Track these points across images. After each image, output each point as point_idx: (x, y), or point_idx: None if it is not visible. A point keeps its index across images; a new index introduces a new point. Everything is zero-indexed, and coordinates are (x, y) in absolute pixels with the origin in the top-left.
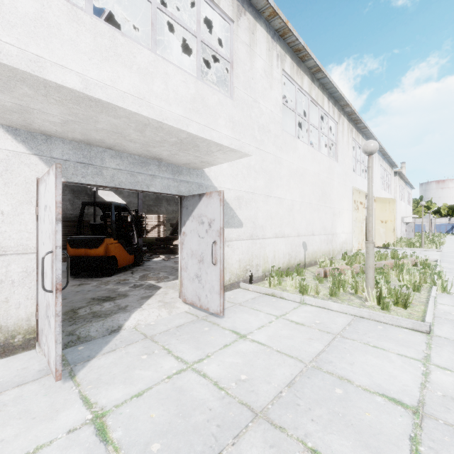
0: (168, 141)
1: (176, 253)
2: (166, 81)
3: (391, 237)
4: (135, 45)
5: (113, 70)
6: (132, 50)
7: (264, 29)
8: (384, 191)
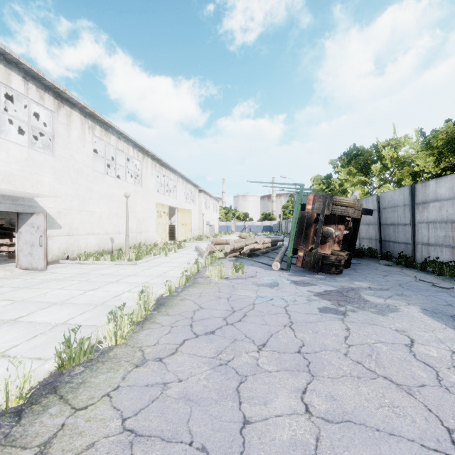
0: (15, 192)
1: None
2: (8, 152)
3: (190, 234)
4: None
5: None
6: None
7: (78, 113)
8: (189, 204)
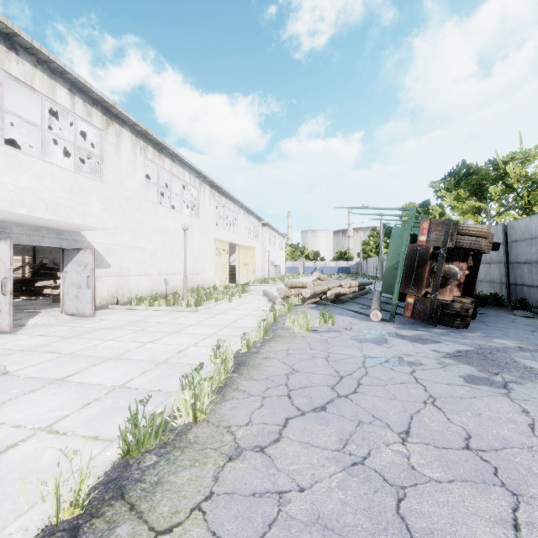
0: (61, 224)
1: (40, 295)
2: (53, 177)
3: (253, 276)
4: (31, 158)
5: (18, 176)
6: (30, 162)
7: (129, 131)
8: (251, 240)
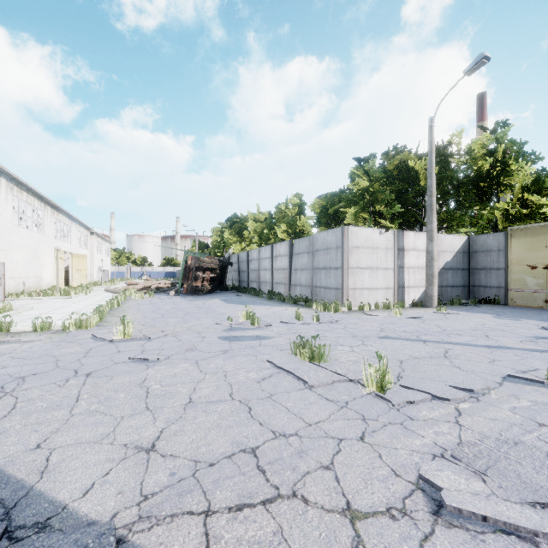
0: None
1: None
2: None
3: (85, 280)
4: None
5: None
6: None
7: (5, 179)
8: (82, 248)
